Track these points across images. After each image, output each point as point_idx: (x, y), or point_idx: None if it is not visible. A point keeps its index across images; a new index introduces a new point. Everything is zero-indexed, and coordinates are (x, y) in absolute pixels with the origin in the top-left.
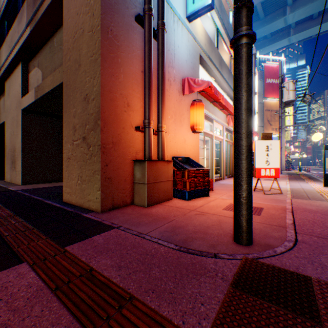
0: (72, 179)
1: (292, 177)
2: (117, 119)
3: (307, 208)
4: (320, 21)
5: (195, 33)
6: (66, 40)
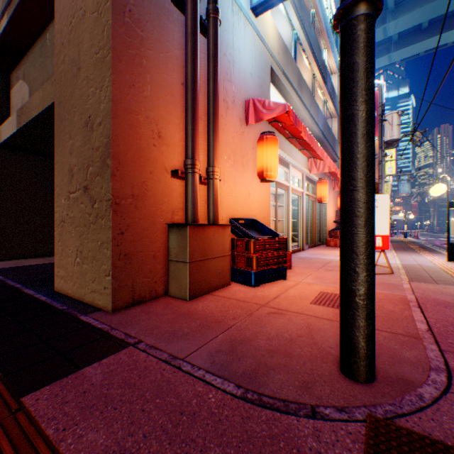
0: (67, 255)
1: (398, 246)
2: (141, 157)
3: (440, 299)
4: (431, 33)
5: (263, 33)
6: (59, 29)
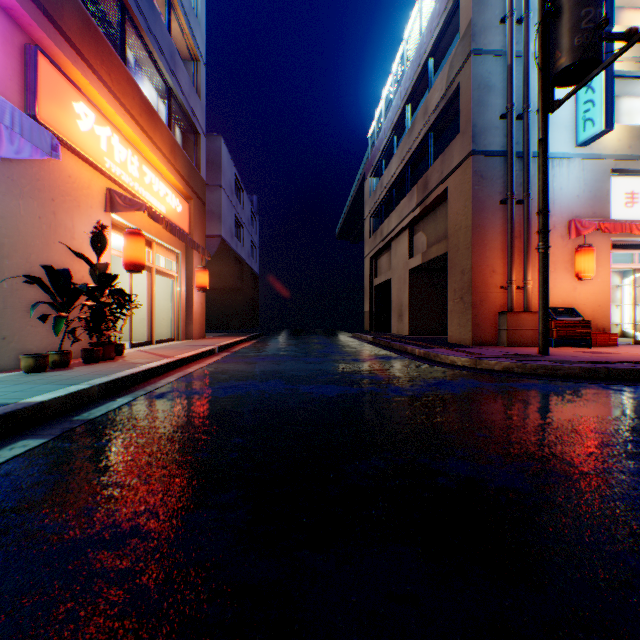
0: (452, 326)
1: None
2: (483, 284)
3: None
4: None
5: (597, 150)
6: (448, 228)
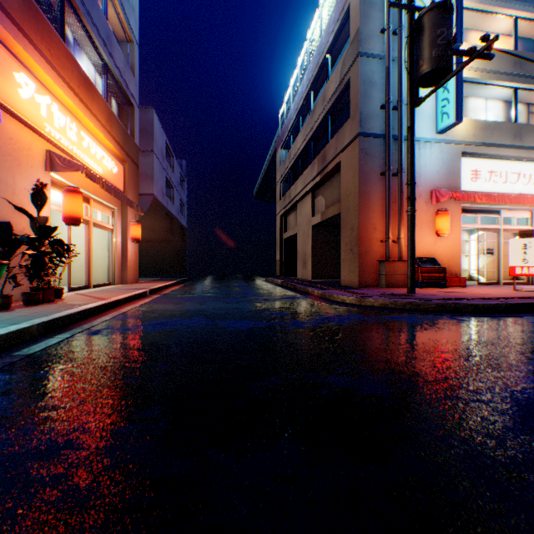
0: (344, 272)
1: None
2: (367, 238)
3: (508, 295)
4: None
5: (451, 137)
6: (341, 194)
